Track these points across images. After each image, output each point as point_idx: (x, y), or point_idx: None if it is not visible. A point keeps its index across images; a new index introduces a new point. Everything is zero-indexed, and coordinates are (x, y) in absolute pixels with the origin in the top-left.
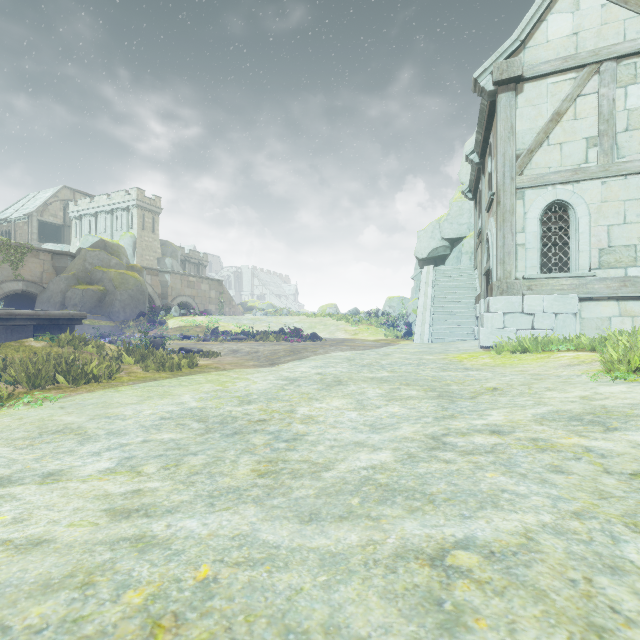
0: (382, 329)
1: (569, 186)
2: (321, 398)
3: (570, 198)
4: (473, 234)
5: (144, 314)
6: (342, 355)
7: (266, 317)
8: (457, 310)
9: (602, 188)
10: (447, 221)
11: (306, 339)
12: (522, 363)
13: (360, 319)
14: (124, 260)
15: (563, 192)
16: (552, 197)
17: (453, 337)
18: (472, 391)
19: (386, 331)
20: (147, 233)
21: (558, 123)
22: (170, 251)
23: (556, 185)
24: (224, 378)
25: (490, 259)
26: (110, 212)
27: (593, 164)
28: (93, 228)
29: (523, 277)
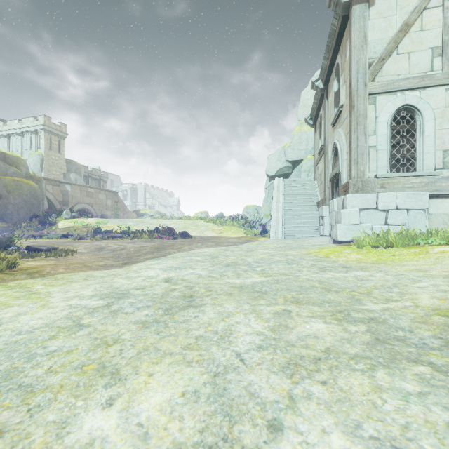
0: (242, 229)
1: (416, 92)
2: (128, 367)
3: (417, 103)
4: (309, 157)
5: (37, 216)
6: (206, 252)
7: (149, 220)
8: (304, 212)
9: (446, 94)
10: (290, 147)
11: (177, 237)
12: (404, 259)
13: (225, 221)
14: (23, 170)
15: (411, 97)
16: (401, 102)
17: (302, 234)
18: (416, 318)
19: (245, 230)
20: (54, 153)
21: (406, 34)
22: (74, 168)
23: (404, 91)
24: (6, 295)
25: (339, 163)
26: (20, 134)
27: (438, 72)
28: (5, 147)
29: (375, 176)
